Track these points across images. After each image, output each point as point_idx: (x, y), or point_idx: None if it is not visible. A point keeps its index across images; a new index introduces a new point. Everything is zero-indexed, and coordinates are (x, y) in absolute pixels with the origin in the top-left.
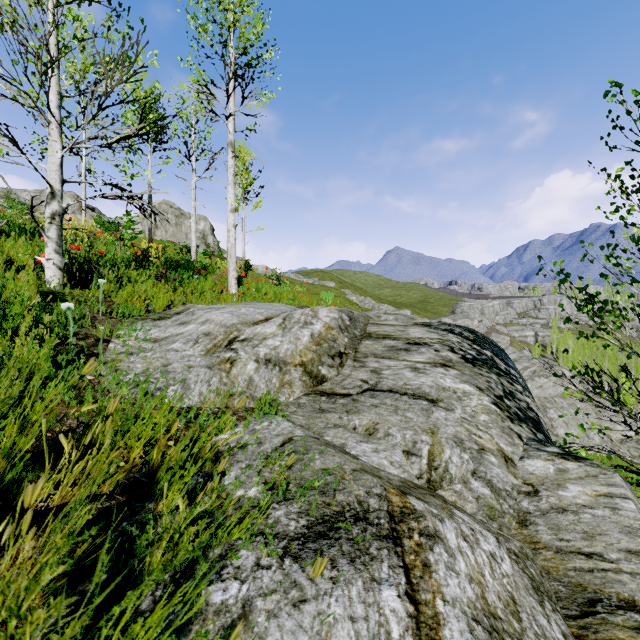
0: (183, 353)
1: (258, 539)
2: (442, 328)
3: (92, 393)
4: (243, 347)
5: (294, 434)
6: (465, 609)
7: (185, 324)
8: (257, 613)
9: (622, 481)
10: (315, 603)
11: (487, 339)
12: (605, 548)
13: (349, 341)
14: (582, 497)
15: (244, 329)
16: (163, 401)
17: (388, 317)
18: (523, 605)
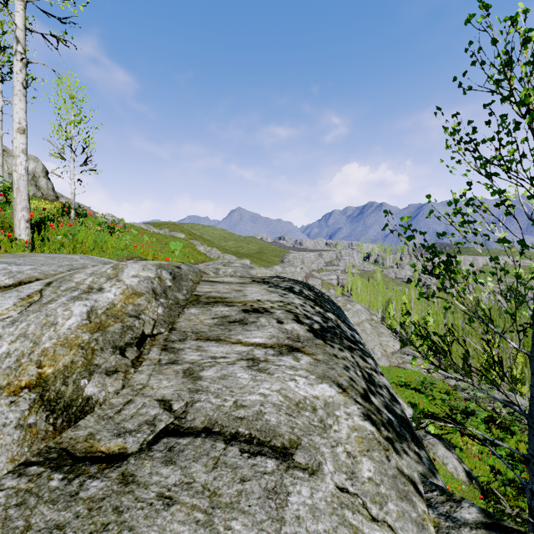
0: None
1: None
2: (282, 286)
3: None
4: None
5: None
6: None
7: None
8: None
9: None
10: None
11: (325, 296)
12: None
13: (165, 311)
14: None
15: None
16: None
17: (227, 270)
18: None
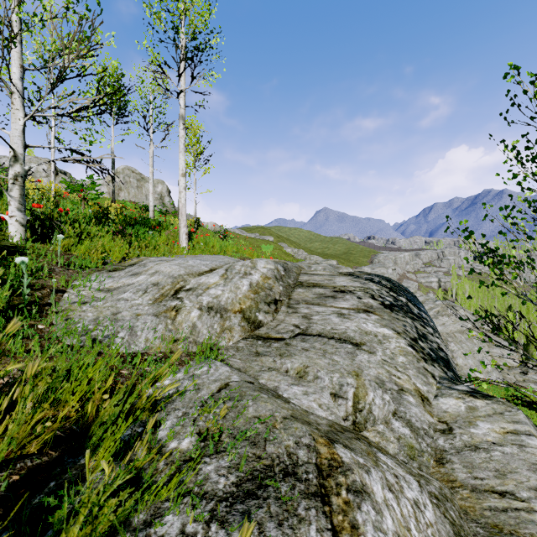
0: (132, 302)
1: (186, 500)
2: (364, 277)
3: (39, 343)
4: (188, 296)
5: (230, 379)
6: None
7: (136, 275)
8: None
9: (525, 418)
10: None
11: (402, 287)
12: (516, 486)
13: (283, 289)
14: (491, 434)
15: (190, 279)
16: (110, 348)
17: (317, 267)
18: None
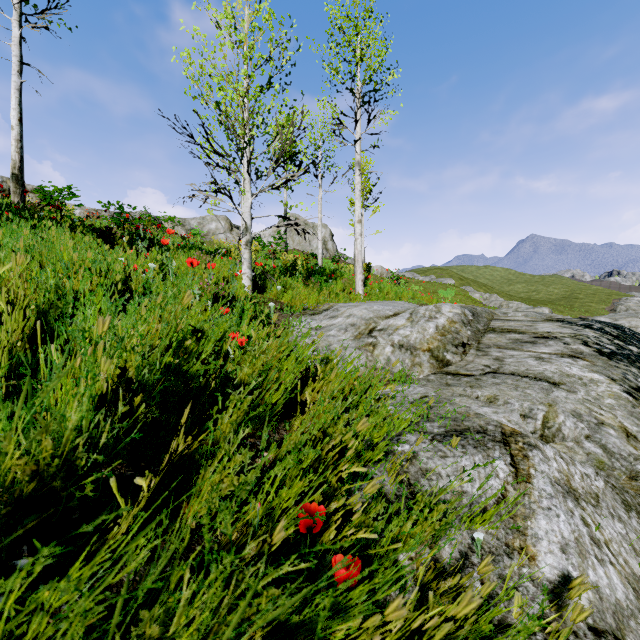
0: (338, 338)
1: (415, 432)
2: (578, 323)
3: None
4: (381, 335)
5: (428, 394)
6: (550, 477)
7: (334, 318)
8: (421, 456)
9: None
10: (453, 458)
11: (638, 336)
12: None
13: (472, 334)
14: None
15: (379, 322)
16: None
17: (516, 314)
18: (605, 501)
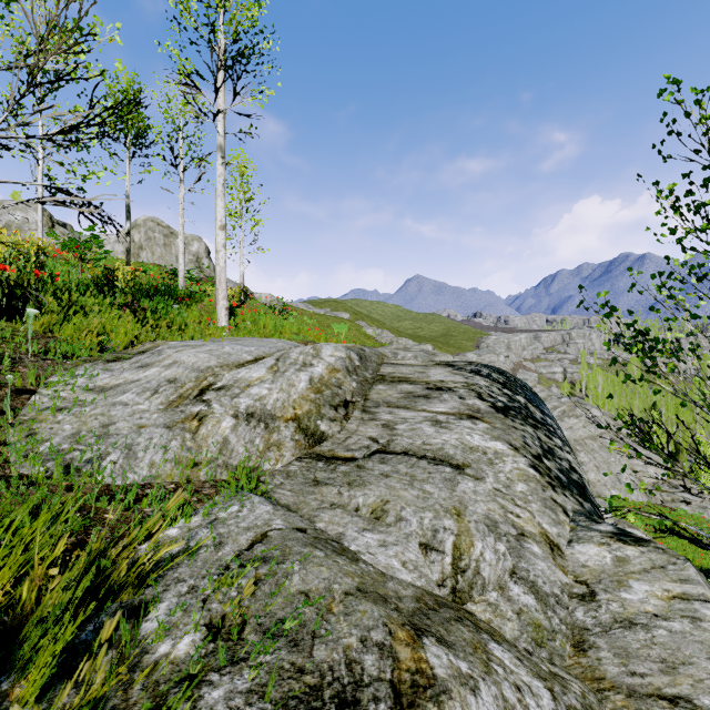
0: (134, 408)
1: None
2: (468, 369)
3: None
4: (219, 398)
5: (271, 526)
6: None
7: (146, 367)
8: None
9: (697, 574)
10: None
11: (519, 381)
12: (693, 688)
13: (358, 386)
14: (651, 601)
15: (223, 373)
16: (94, 478)
17: (406, 354)
18: None
